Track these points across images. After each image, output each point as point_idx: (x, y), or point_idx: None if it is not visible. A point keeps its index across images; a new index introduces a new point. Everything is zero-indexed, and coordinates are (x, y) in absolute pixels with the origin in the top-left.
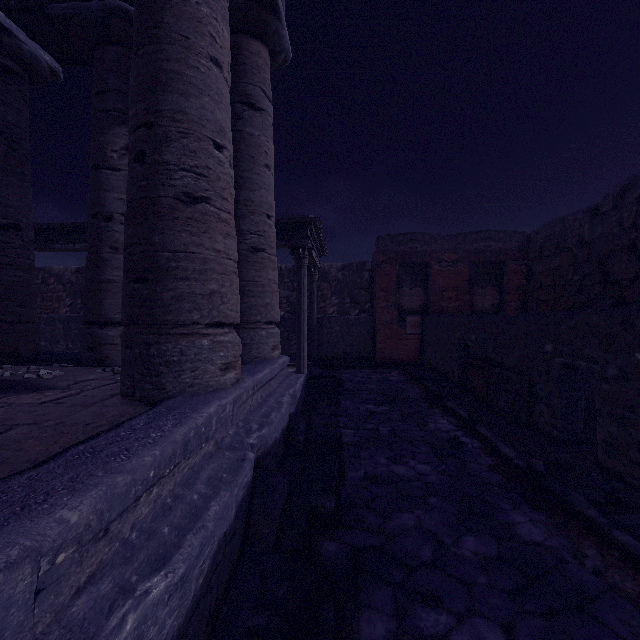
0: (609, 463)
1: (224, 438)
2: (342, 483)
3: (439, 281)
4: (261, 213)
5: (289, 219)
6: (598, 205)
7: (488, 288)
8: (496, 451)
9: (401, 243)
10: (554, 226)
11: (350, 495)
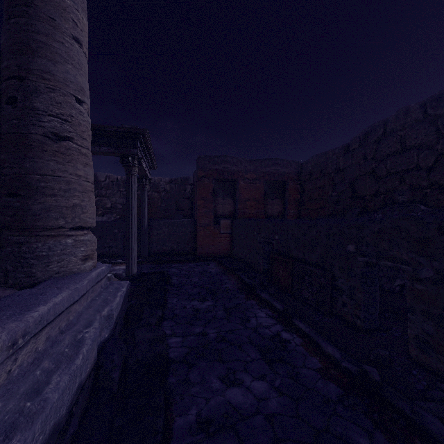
0: (423, 358)
1: None
2: None
3: (244, 193)
4: (66, 93)
5: (118, 128)
6: (349, 144)
7: (276, 200)
8: (318, 348)
9: (216, 163)
10: (319, 158)
11: None
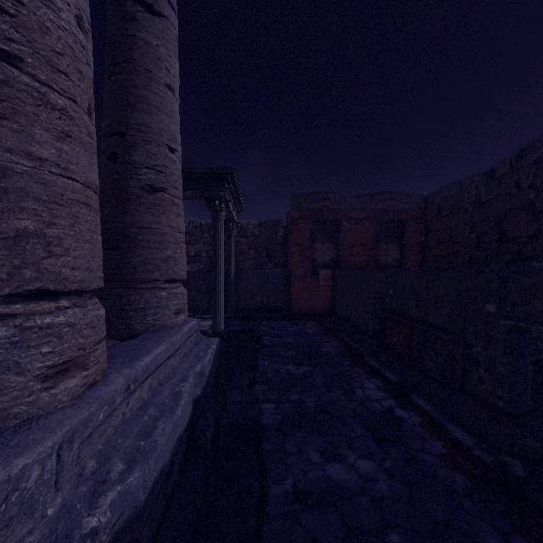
0: None
1: (25, 536)
2: (264, 512)
3: (349, 237)
4: (160, 143)
5: (205, 169)
6: (494, 169)
7: (391, 244)
8: (442, 431)
9: (314, 201)
10: (451, 188)
11: (277, 542)
